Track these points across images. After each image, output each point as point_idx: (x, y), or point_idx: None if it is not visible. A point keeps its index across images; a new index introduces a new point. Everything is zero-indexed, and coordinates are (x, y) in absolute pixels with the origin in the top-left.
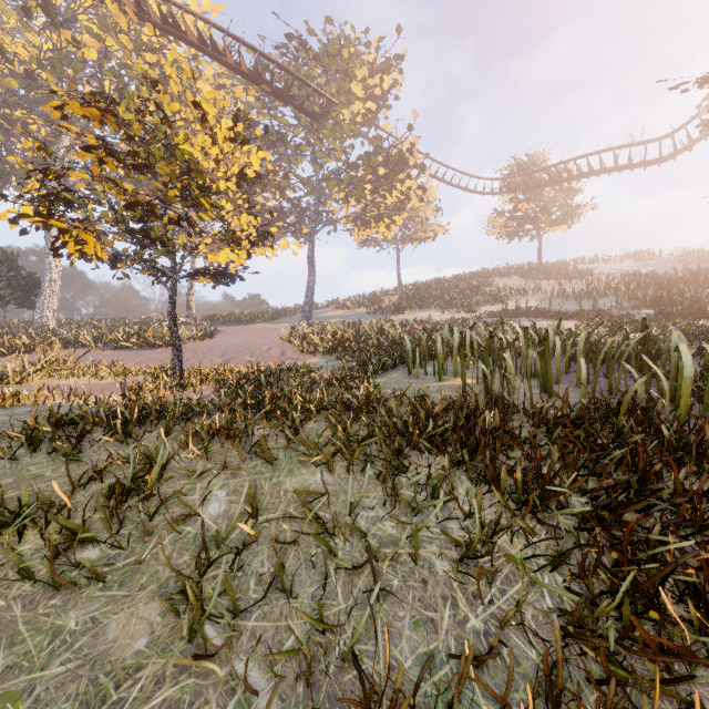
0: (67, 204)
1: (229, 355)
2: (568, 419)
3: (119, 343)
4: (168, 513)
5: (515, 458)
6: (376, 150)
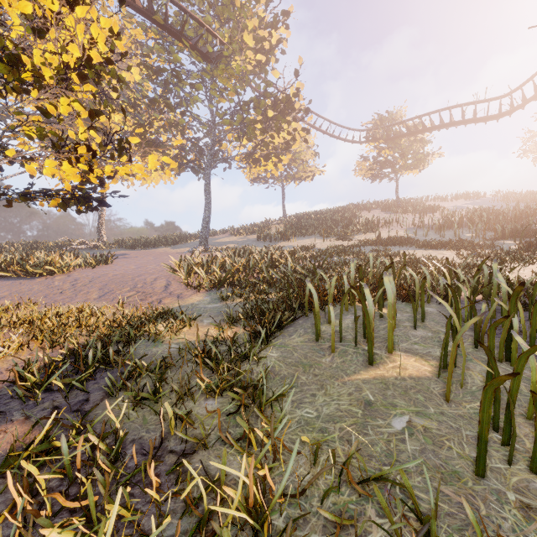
0: None
1: (110, 287)
2: None
3: None
4: None
5: None
6: (265, 94)
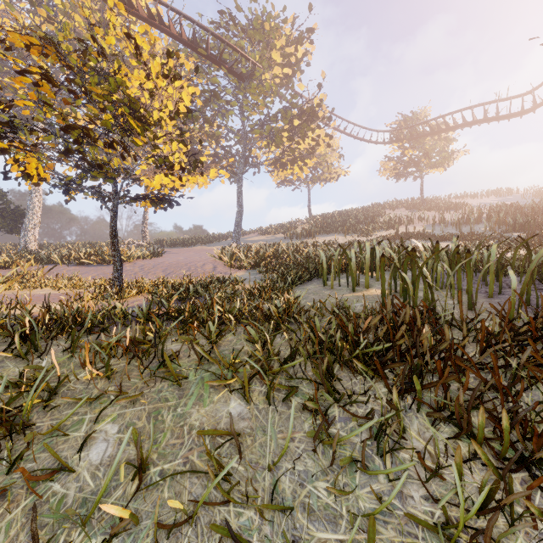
0: (13, 131)
1: (170, 269)
2: (527, 336)
3: (81, 261)
4: (36, 461)
5: (483, 390)
6: (291, 105)
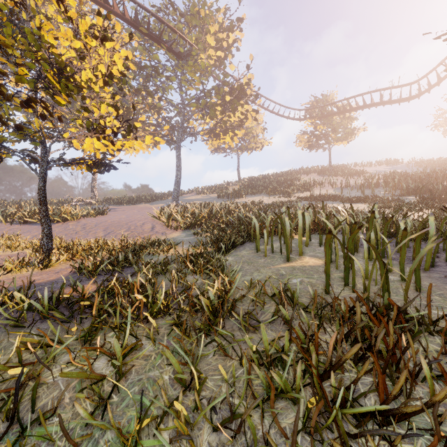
0: None
1: (111, 229)
2: None
3: (25, 219)
4: None
5: None
6: (224, 83)
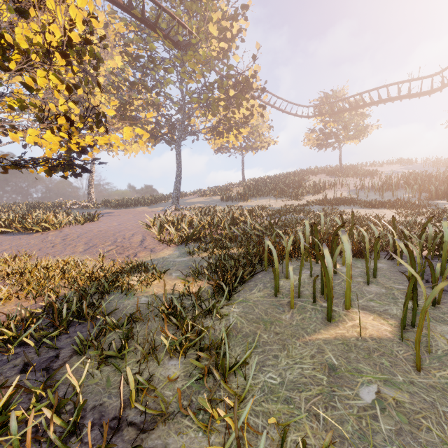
0: None
1: (94, 241)
2: None
3: None
4: None
5: None
6: (227, 76)
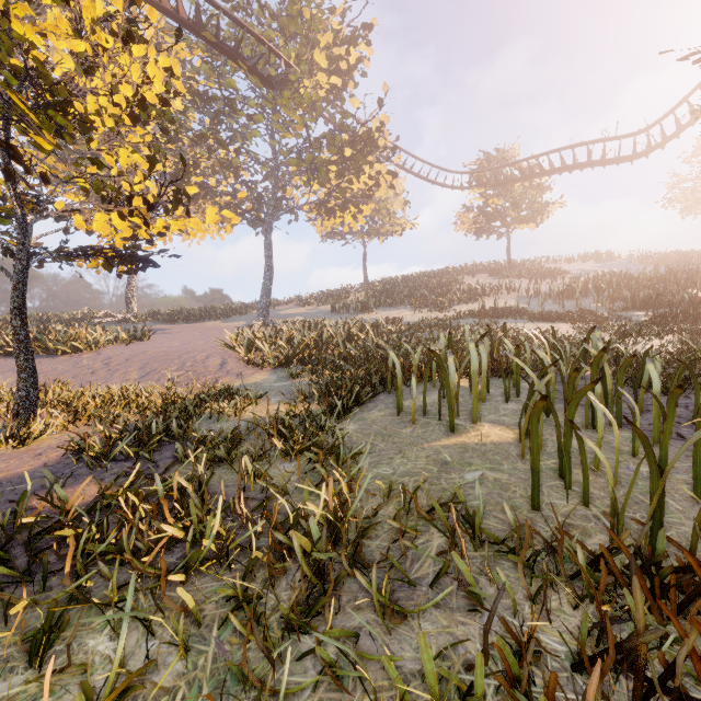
0: None
1: (152, 365)
2: None
3: (7, 349)
4: None
5: None
6: (341, 128)
